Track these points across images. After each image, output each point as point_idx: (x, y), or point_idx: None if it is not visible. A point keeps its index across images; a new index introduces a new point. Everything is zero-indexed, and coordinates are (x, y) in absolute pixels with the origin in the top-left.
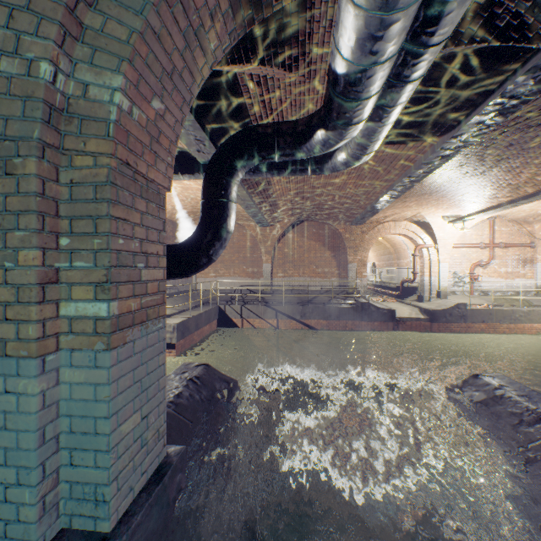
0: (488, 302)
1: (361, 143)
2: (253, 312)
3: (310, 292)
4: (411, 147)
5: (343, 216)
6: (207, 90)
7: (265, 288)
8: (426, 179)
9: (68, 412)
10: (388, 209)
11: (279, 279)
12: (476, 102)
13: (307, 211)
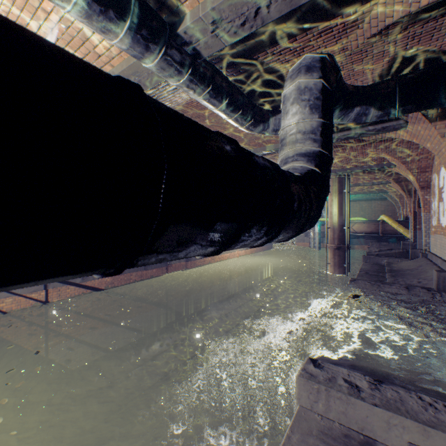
0: None
1: None
2: None
3: None
4: None
5: None
6: None
7: None
8: None
9: None
10: None
11: None
12: (346, 128)
13: None
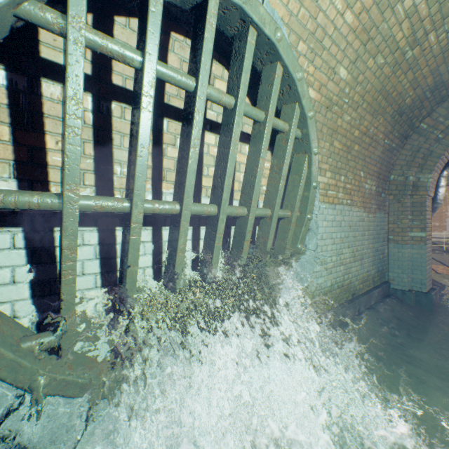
0: None
1: None
2: (435, 259)
3: None
4: None
5: None
6: None
7: (447, 240)
8: None
9: (410, 260)
10: None
11: None
12: None
13: None
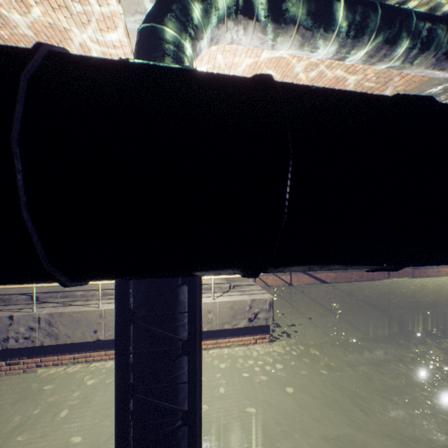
0: None
1: None
2: None
3: None
4: None
5: None
6: None
7: None
8: None
9: None
10: None
11: None
12: None
13: None
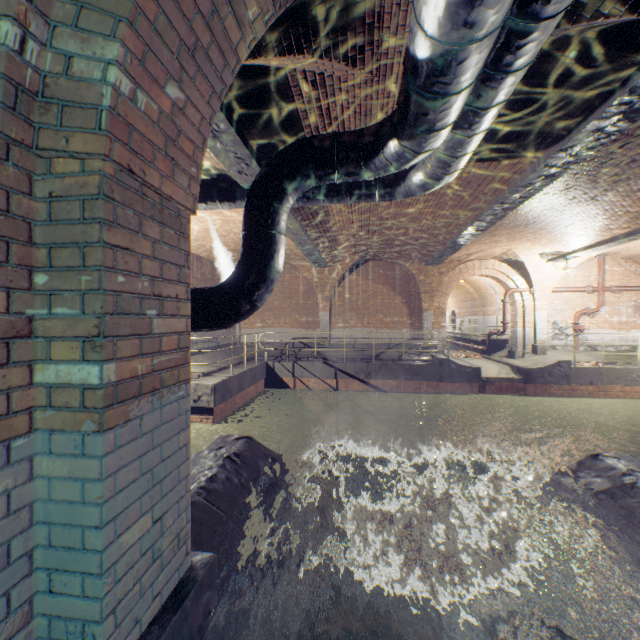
0: (596, 359)
1: (443, 158)
2: (307, 370)
3: (376, 347)
4: (505, 165)
5: (417, 254)
6: (249, 93)
7: (321, 341)
8: (522, 206)
9: (45, 517)
10: (472, 244)
11: (339, 330)
12: (594, 103)
13: (373, 248)
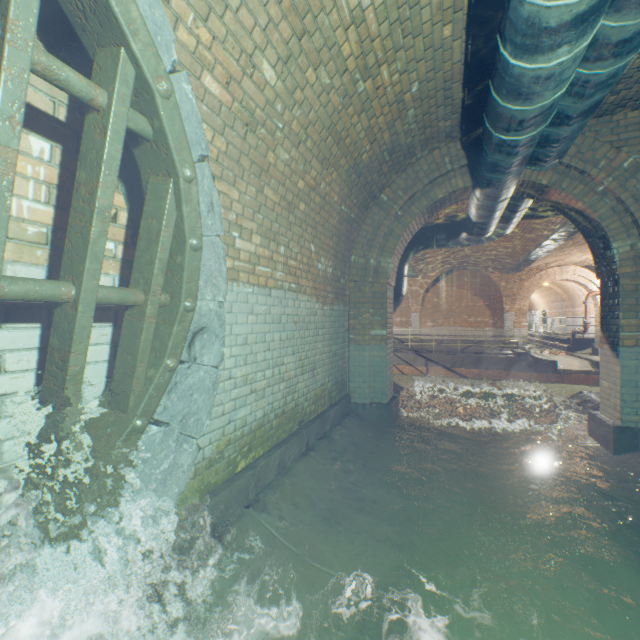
0: None
1: (496, 231)
2: (402, 359)
3: (461, 342)
4: (545, 222)
5: (497, 265)
6: None
7: (413, 337)
8: (574, 237)
9: (372, 365)
10: (546, 257)
11: (428, 328)
12: None
13: (457, 262)
